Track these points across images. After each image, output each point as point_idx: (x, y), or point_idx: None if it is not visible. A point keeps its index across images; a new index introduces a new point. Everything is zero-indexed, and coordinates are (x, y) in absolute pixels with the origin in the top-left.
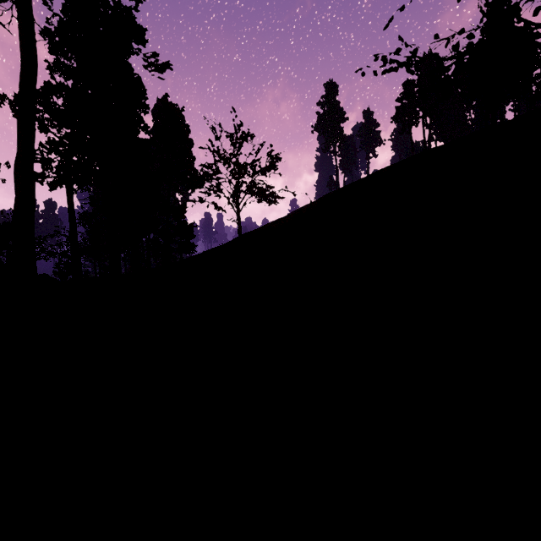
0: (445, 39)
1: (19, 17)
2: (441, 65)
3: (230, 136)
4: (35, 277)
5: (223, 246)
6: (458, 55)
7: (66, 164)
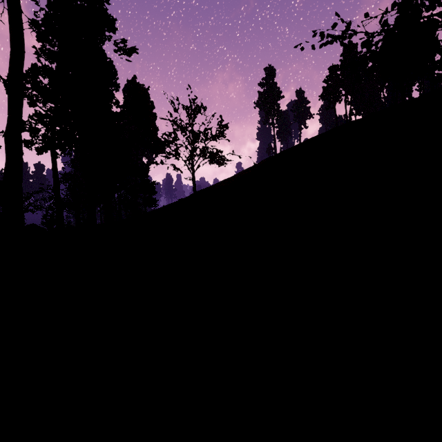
0: (374, 17)
1: (8, 8)
2: (372, 39)
3: (186, 108)
4: (22, 227)
5: (181, 201)
6: (385, 32)
7: (51, 133)
